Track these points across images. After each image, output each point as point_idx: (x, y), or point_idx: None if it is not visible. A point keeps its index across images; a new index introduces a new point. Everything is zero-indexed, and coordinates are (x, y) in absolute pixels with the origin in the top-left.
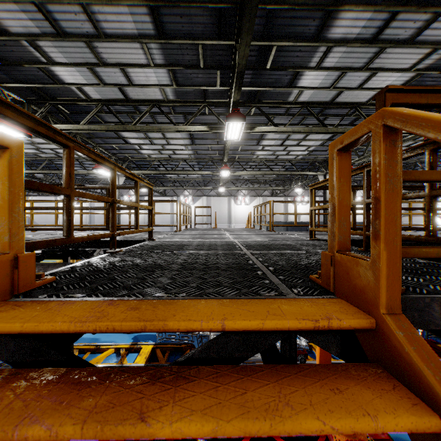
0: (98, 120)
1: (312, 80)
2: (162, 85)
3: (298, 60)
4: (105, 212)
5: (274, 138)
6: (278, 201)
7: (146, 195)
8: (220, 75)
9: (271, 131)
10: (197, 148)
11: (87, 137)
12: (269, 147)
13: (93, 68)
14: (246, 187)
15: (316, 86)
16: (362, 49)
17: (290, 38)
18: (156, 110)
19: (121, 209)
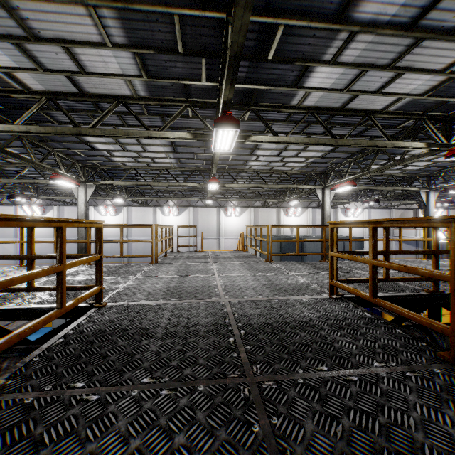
0: (48, 120)
1: (323, 79)
2: (128, 76)
3: (310, 51)
4: (55, 240)
5: (270, 148)
6: (277, 225)
7: (125, 205)
8: (205, 65)
9: (271, 141)
10: (180, 156)
11: (40, 140)
12: (263, 158)
13: (22, 44)
14: (236, 197)
15: (327, 87)
16: (393, 39)
17: (303, 16)
18: (124, 109)
19: (52, 258)
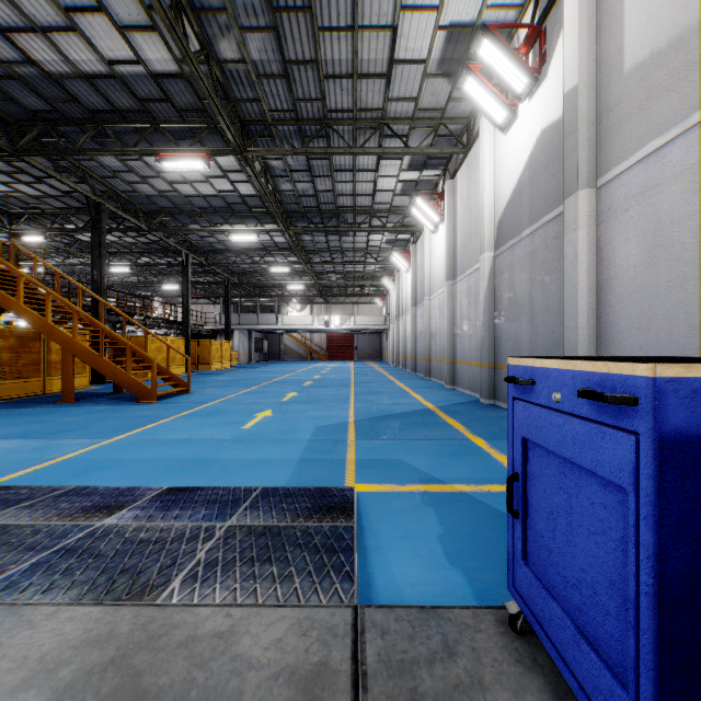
0: None
1: None
2: None
3: None
4: None
5: None
6: None
7: None
8: None
9: None
10: None
11: None
12: None
13: None
14: None
15: None
16: None
17: None
18: None
19: None
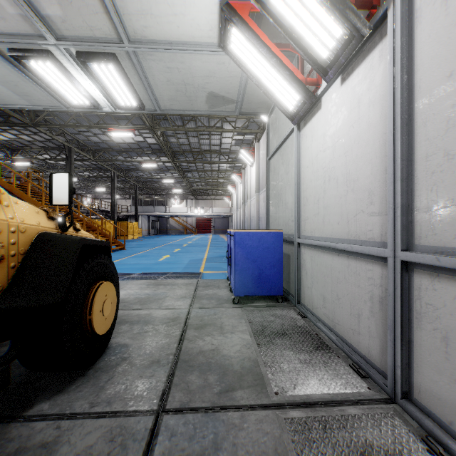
0: None
1: None
2: None
3: None
4: None
5: None
6: None
7: None
8: None
9: None
10: None
11: None
12: None
13: None
14: None
15: None
16: None
17: None
18: None
19: None
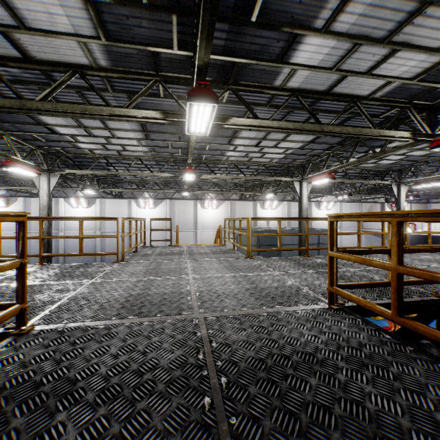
0: None
1: (311, 54)
2: (82, 36)
3: (300, 13)
4: None
5: (249, 137)
6: (258, 218)
7: (98, 197)
8: (177, 27)
9: (252, 124)
10: (154, 144)
11: None
12: (242, 148)
13: None
14: (213, 190)
15: (315, 65)
16: (395, 2)
17: None
18: (83, 83)
19: None
